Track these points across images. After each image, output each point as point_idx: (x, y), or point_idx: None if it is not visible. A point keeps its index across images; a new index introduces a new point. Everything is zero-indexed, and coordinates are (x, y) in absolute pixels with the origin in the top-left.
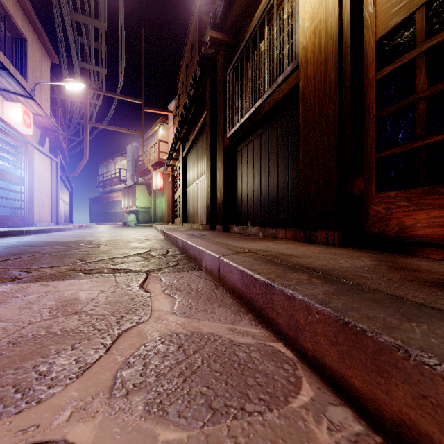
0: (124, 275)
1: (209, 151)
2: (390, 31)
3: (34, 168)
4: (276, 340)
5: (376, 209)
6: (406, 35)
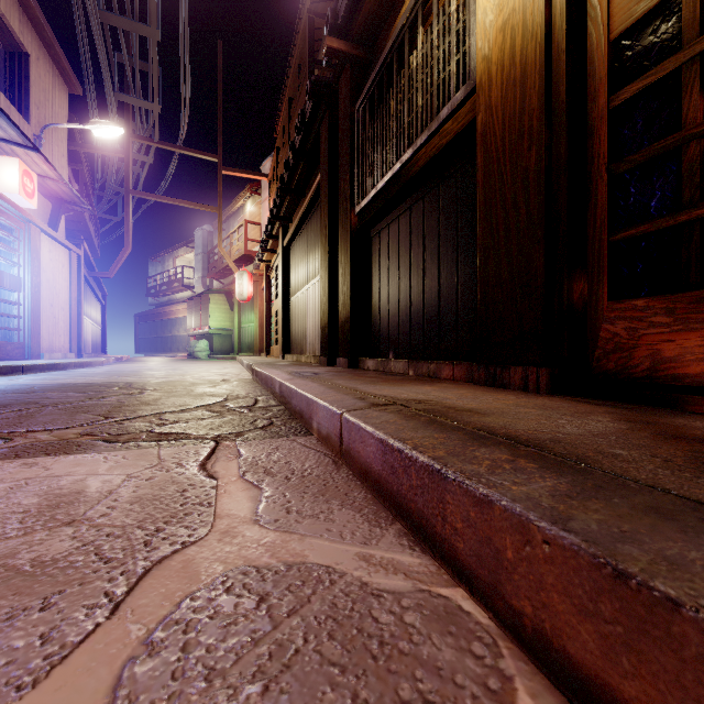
0: (176, 444)
1: (327, 236)
2: (636, 24)
3: (40, 265)
4: (452, 583)
5: (611, 329)
6: (665, 28)
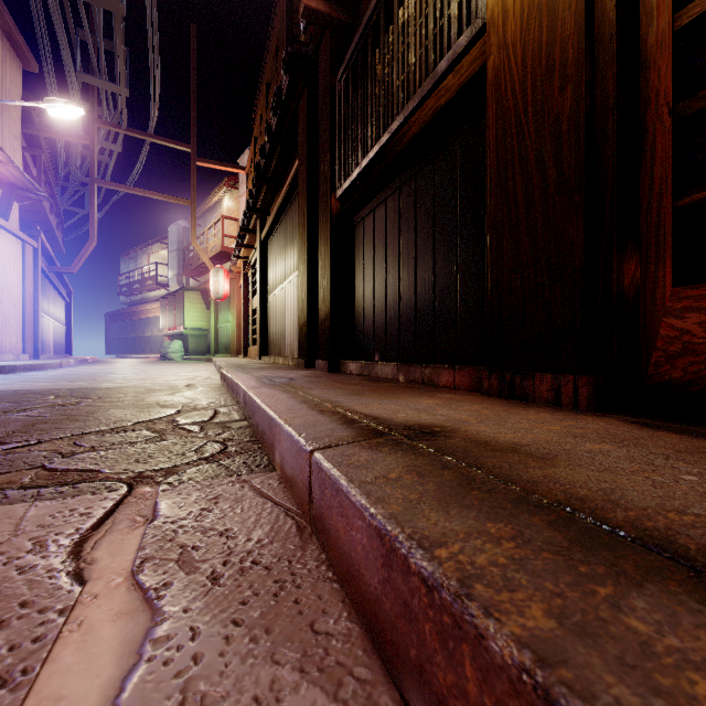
0: (65, 492)
1: (305, 226)
2: None
3: None
4: None
5: (677, 324)
6: None
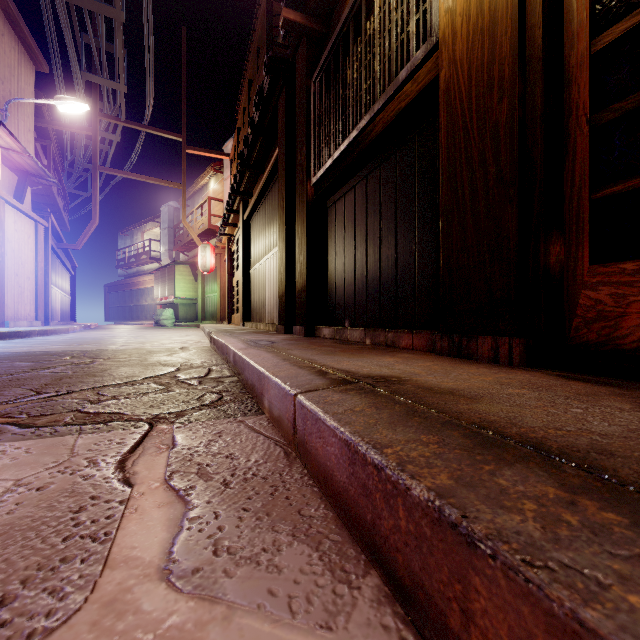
0: (101, 428)
1: (284, 208)
2: None
3: (5, 235)
4: None
5: (592, 296)
6: None
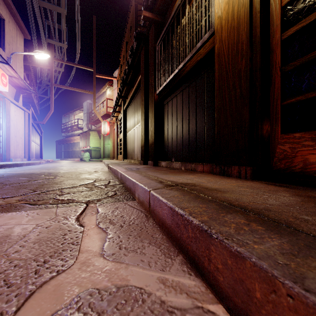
0: (66, 205)
1: (143, 105)
2: None
3: (10, 117)
4: (215, 300)
5: (282, 148)
6: None
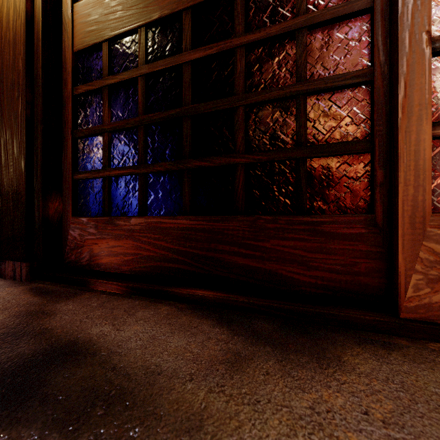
0: None
1: None
2: (86, 50)
3: None
4: None
5: (73, 234)
6: (98, 62)
